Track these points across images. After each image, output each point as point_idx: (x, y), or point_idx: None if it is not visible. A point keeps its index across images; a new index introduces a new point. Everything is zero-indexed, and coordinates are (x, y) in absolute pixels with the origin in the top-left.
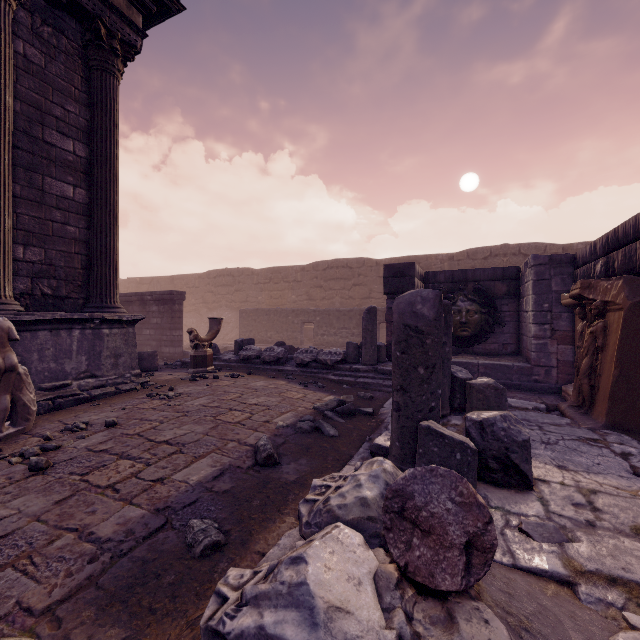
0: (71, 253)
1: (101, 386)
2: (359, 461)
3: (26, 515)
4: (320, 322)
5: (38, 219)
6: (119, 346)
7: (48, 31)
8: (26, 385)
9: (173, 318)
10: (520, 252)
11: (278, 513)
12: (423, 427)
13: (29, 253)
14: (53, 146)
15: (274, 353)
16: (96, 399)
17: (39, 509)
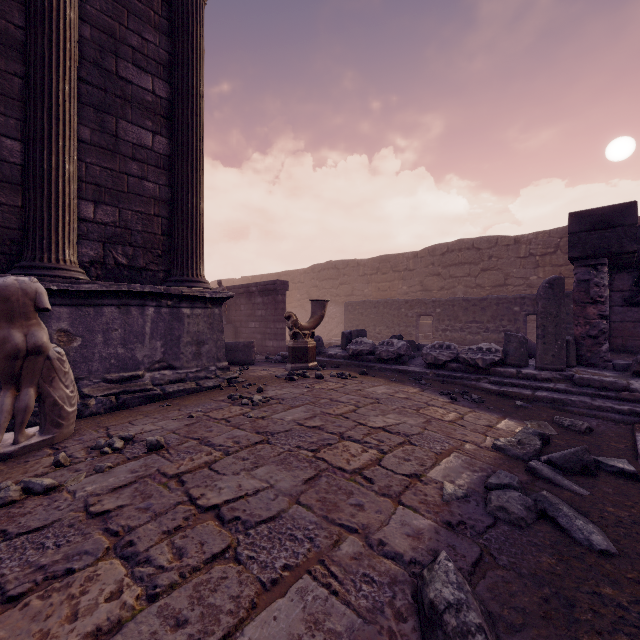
0: (150, 215)
1: (179, 380)
2: None
3: None
4: (441, 315)
5: (111, 171)
6: (202, 331)
7: None
8: (59, 375)
9: (276, 309)
10: None
11: None
12: None
13: (101, 212)
14: (129, 83)
15: (393, 348)
16: (170, 397)
17: None
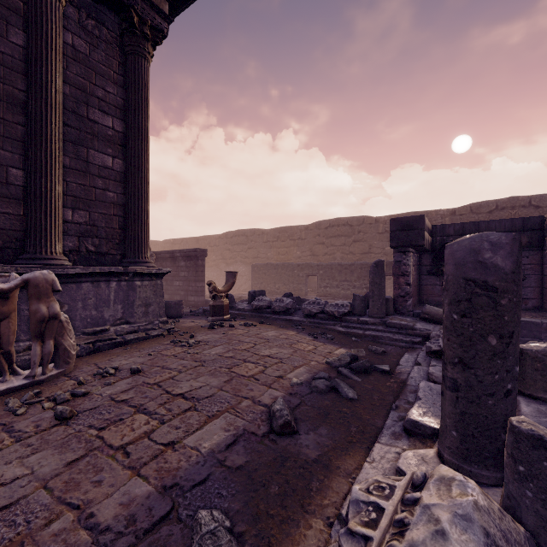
0: (110, 215)
1: (134, 331)
2: (390, 438)
3: (36, 478)
4: (323, 275)
5: (84, 186)
6: (149, 296)
7: (92, 24)
8: (67, 331)
9: (197, 272)
10: (531, 204)
11: (301, 510)
12: (524, 433)
13: (76, 216)
14: (96, 123)
15: (283, 304)
16: (129, 343)
17: (50, 471)
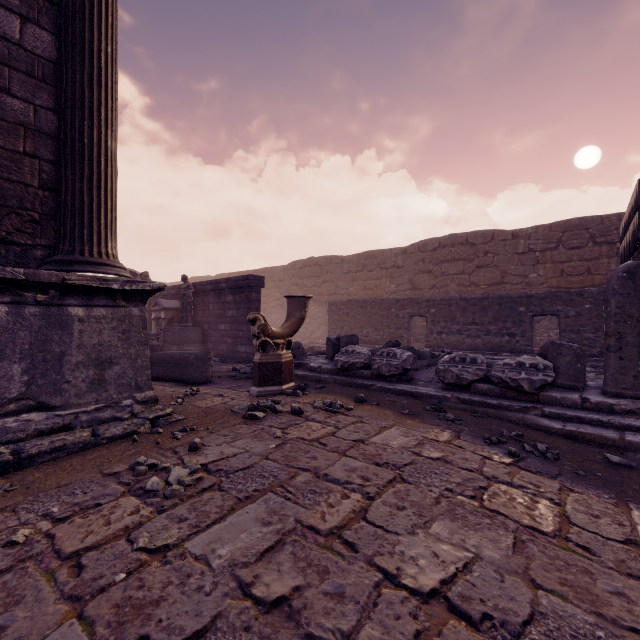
0: (15, 152)
1: (60, 428)
2: None
3: None
4: (436, 315)
5: None
6: (108, 343)
7: None
8: None
9: (250, 309)
10: None
11: None
12: None
13: None
14: None
15: (397, 361)
16: (32, 463)
17: None
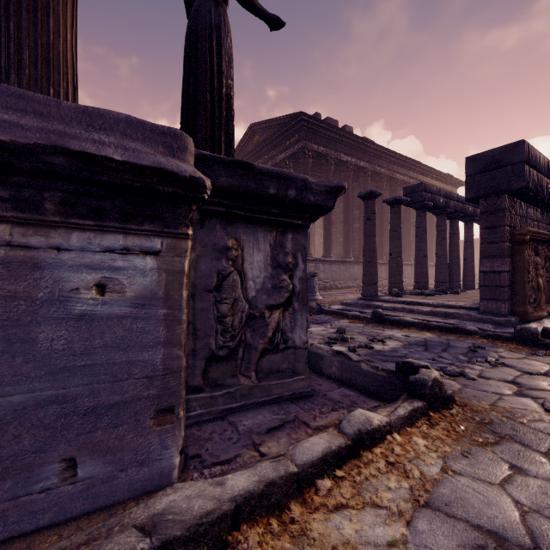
0: None
1: None
2: None
3: None
4: None
5: None
6: None
7: None
8: None
9: None
10: None
11: None
12: None
13: None
14: None
15: None
16: None
17: None
